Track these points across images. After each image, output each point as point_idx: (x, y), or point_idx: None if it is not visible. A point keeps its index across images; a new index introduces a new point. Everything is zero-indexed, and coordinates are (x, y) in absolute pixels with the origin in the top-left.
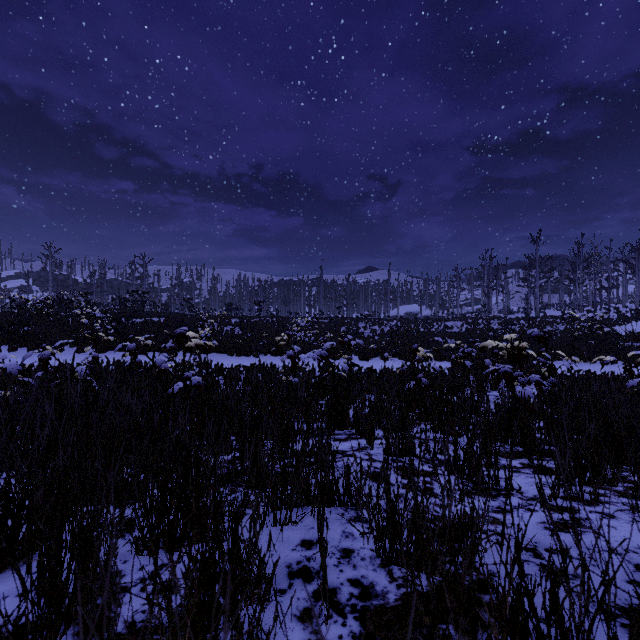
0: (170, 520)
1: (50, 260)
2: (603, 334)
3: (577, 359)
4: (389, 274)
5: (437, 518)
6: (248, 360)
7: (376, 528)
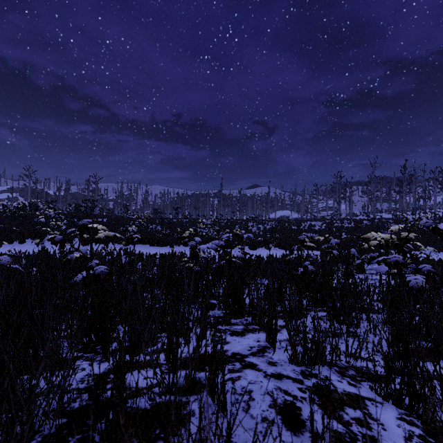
0: None
1: (29, 178)
2: (428, 230)
3: (431, 249)
4: (269, 189)
5: None
6: (165, 249)
7: None
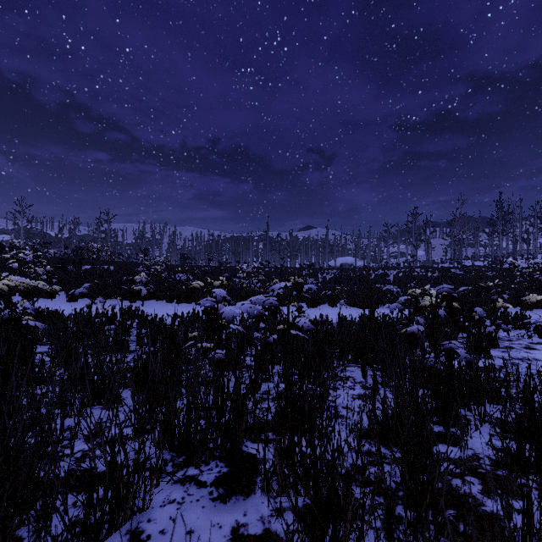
0: None
1: (22, 215)
2: None
3: None
4: (327, 229)
5: None
6: (187, 307)
7: None
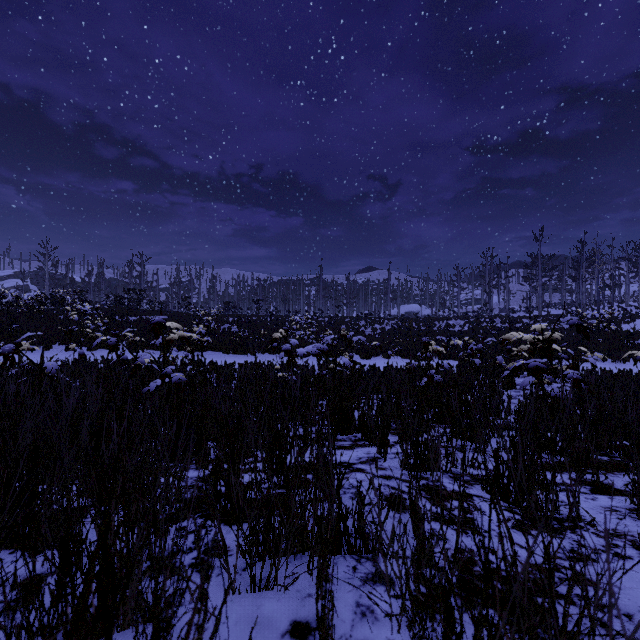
0: (76, 596)
1: (47, 258)
2: (611, 332)
3: (600, 355)
4: (389, 273)
5: (493, 573)
6: (244, 358)
7: (411, 606)
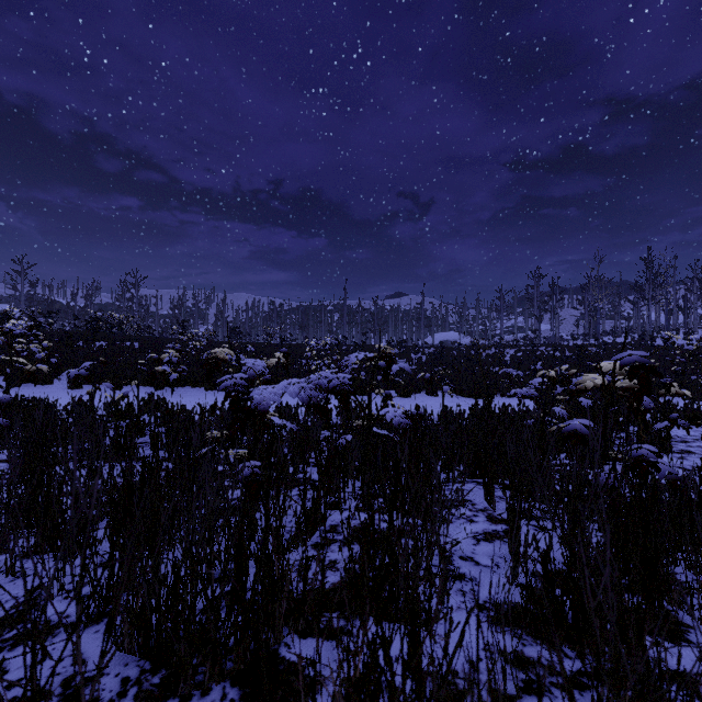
0: None
1: (22, 277)
2: None
3: None
4: (423, 296)
5: None
6: None
7: None
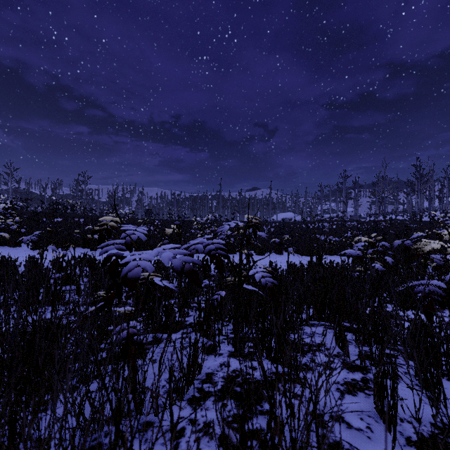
0: None
1: (10, 177)
2: None
3: None
4: (270, 189)
5: None
6: None
7: None
